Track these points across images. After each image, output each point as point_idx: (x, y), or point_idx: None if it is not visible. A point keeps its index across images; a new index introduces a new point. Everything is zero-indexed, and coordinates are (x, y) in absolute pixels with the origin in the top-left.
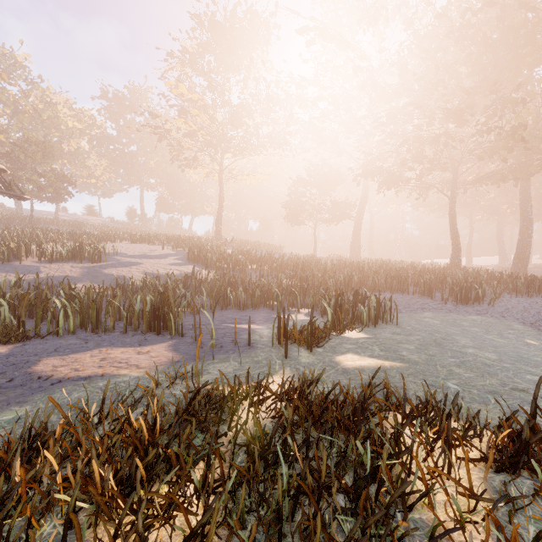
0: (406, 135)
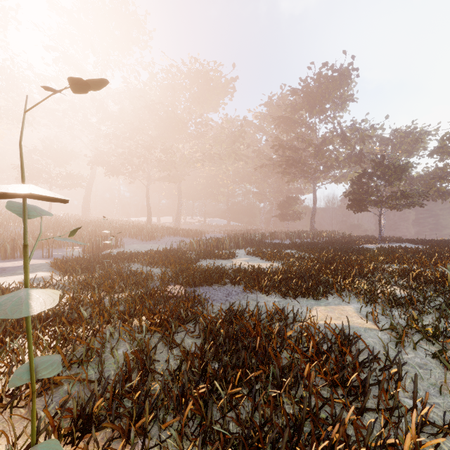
0: (124, 147)
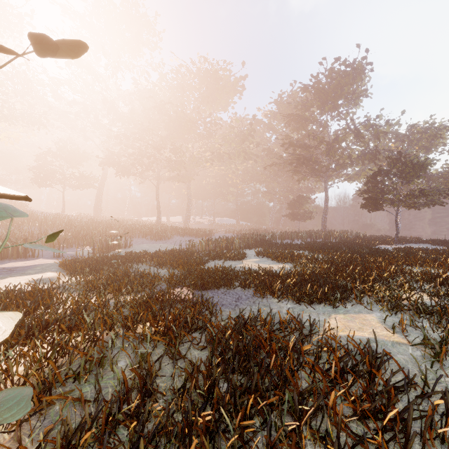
0: (134, 147)
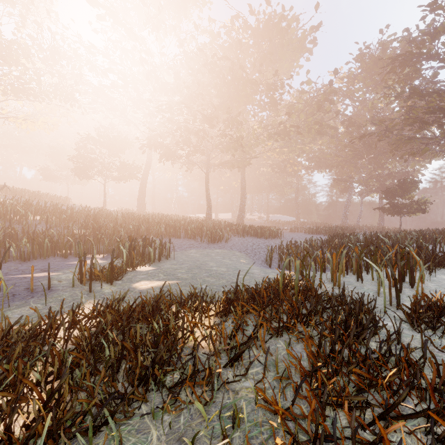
0: (179, 123)
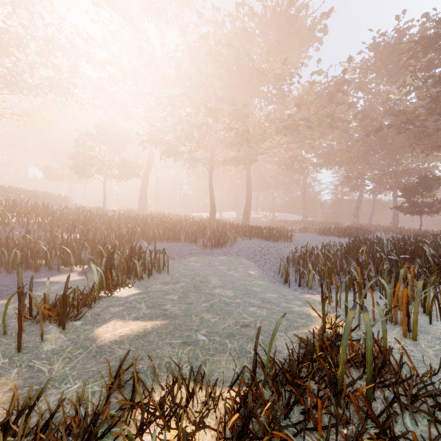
0: (181, 117)
